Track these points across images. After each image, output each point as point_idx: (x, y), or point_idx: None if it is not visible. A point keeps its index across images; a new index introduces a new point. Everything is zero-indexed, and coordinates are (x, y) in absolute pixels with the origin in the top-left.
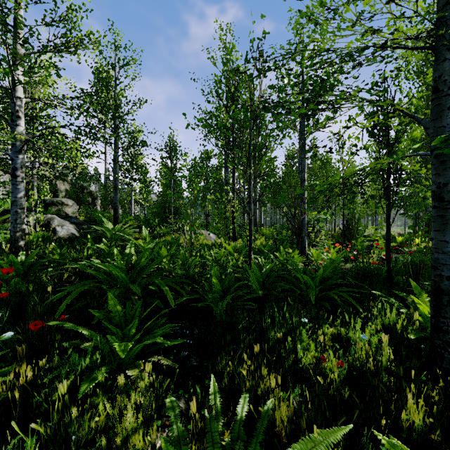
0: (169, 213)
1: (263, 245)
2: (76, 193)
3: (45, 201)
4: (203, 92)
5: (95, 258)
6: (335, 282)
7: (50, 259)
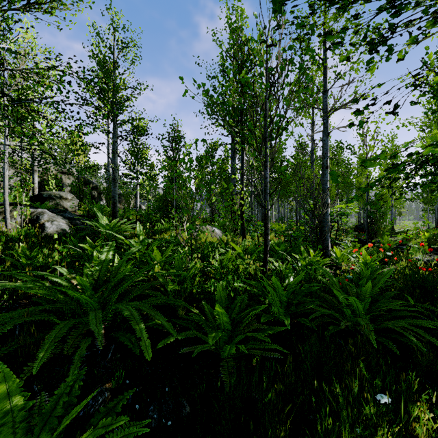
0: (172, 207)
1: (276, 244)
2: (79, 186)
3: (42, 195)
4: (208, 77)
5: (78, 260)
6: (394, 304)
7: (17, 263)
